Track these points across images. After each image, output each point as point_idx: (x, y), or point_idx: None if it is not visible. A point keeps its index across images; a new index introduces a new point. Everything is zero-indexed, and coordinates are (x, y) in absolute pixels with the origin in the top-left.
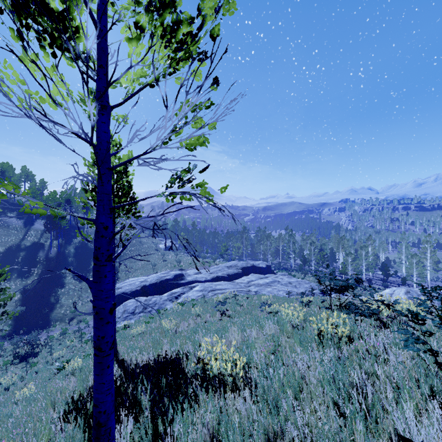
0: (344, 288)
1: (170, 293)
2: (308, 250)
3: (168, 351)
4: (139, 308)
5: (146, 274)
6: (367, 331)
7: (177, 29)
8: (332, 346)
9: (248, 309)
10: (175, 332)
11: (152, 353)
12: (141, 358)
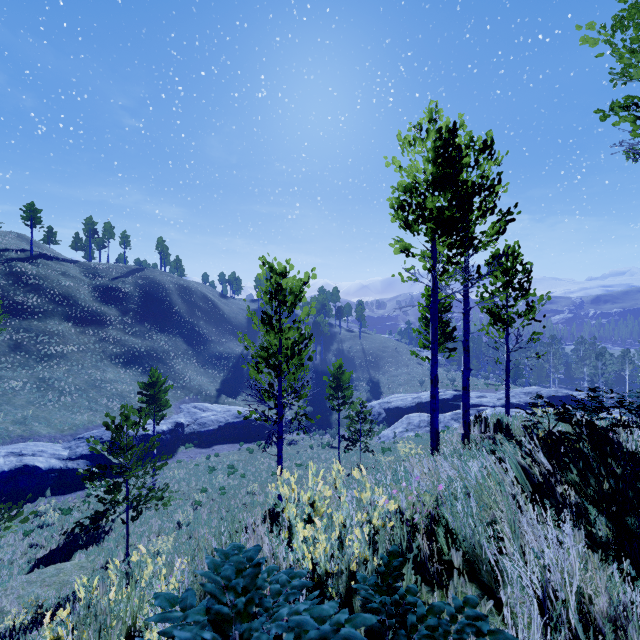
0: None
1: (455, 413)
2: None
3: None
4: (423, 422)
5: (412, 391)
6: None
7: (530, 310)
8: None
9: None
10: None
11: None
12: None
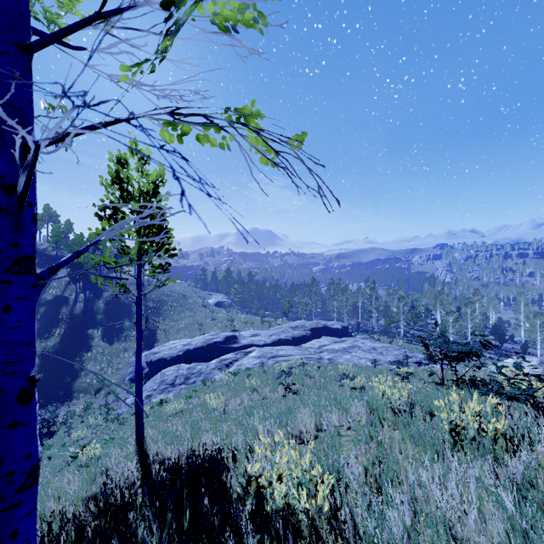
0: (464, 355)
1: (220, 360)
2: (395, 307)
3: (209, 442)
4: (180, 378)
5: (190, 336)
6: (529, 426)
7: None
8: (486, 455)
9: (321, 383)
10: (223, 412)
11: (188, 444)
12: (171, 452)
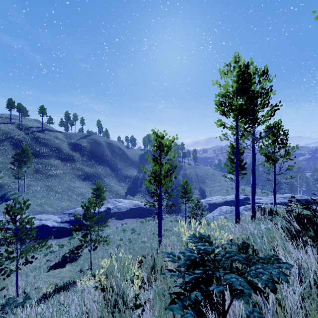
0: None
1: (245, 207)
2: None
3: None
4: (228, 211)
5: (222, 195)
6: None
7: (287, 154)
8: None
9: None
10: None
11: None
12: None
